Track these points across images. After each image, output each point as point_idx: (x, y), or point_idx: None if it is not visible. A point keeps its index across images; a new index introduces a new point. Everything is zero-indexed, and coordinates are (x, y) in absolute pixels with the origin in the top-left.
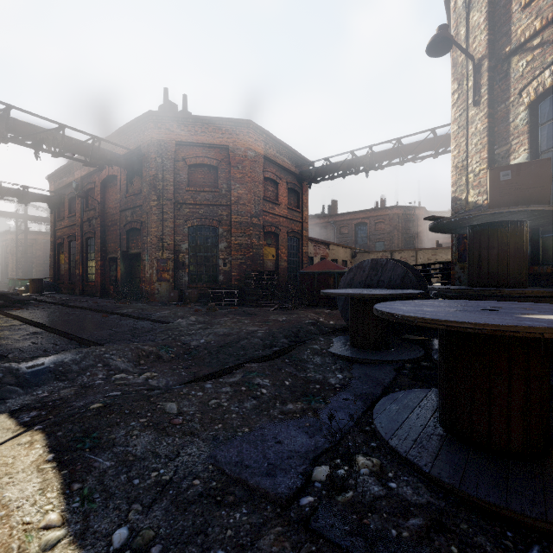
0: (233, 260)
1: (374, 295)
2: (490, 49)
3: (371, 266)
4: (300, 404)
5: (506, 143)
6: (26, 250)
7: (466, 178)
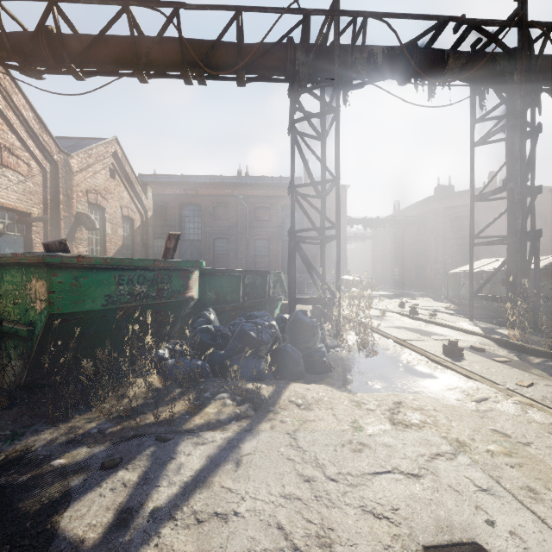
0: None
1: None
2: None
3: None
4: None
5: None
6: None
7: None
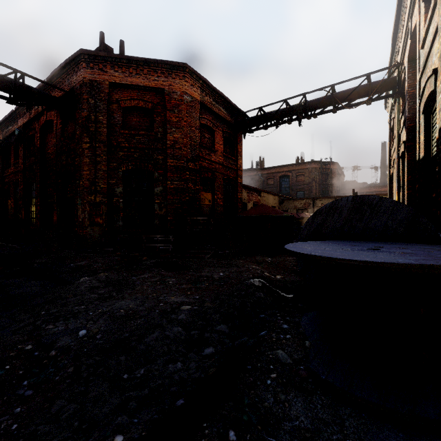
0: (169, 204)
1: (437, 269)
2: None
3: (353, 207)
4: None
5: None
6: None
7: None
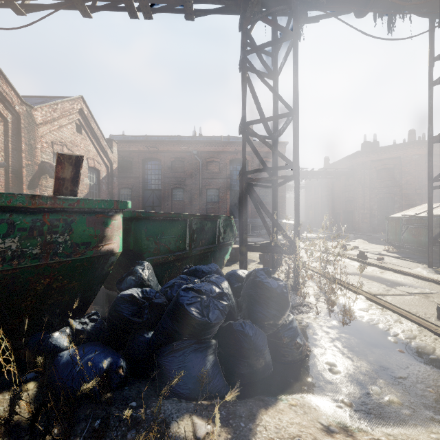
0: None
1: None
2: None
3: None
4: None
5: None
6: None
7: None
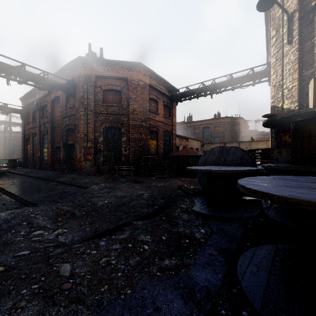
0: (130, 148)
1: (226, 171)
2: (300, 5)
3: (220, 151)
4: (174, 260)
5: (312, 68)
6: (10, 142)
7: (282, 92)
